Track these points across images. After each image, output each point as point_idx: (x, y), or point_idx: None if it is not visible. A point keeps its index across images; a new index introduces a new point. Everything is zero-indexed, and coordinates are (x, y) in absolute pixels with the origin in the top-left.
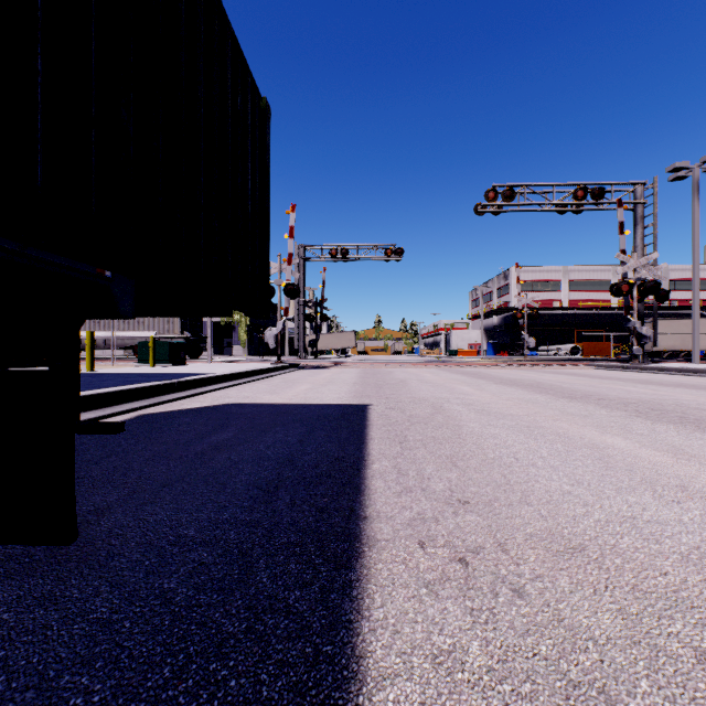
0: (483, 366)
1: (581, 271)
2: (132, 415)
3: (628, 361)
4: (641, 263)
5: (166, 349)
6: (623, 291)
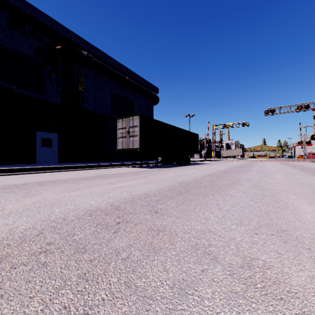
0: (267, 161)
1: None
2: None
3: None
4: None
5: None
6: (314, 137)
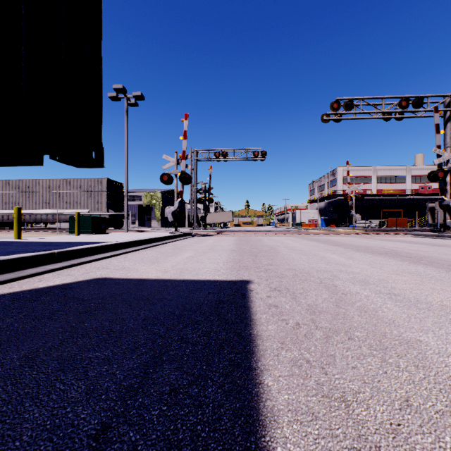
0: (328, 235)
1: (386, 170)
2: None
3: (439, 231)
4: None
5: (89, 221)
6: (439, 177)
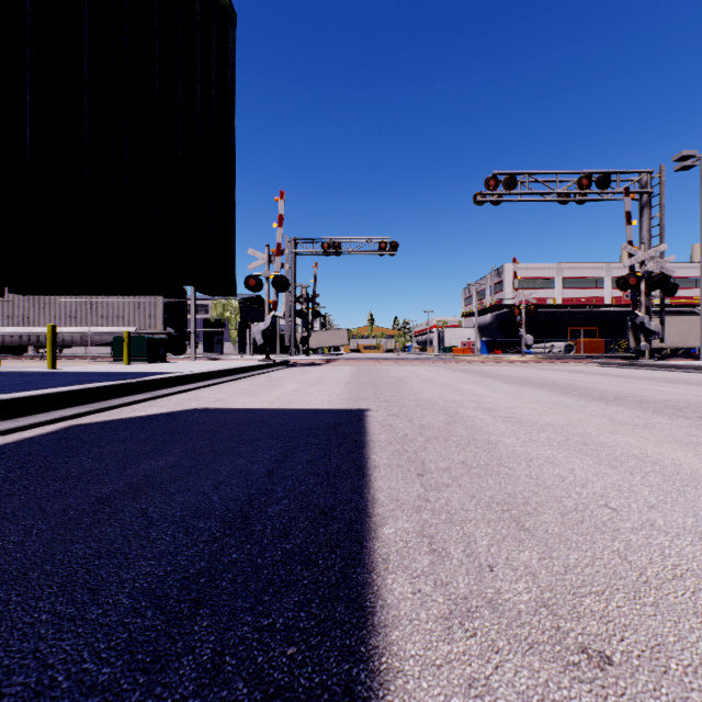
0: (483, 364)
1: (575, 269)
2: (58, 426)
3: (633, 358)
4: (649, 254)
5: (143, 345)
6: (631, 285)
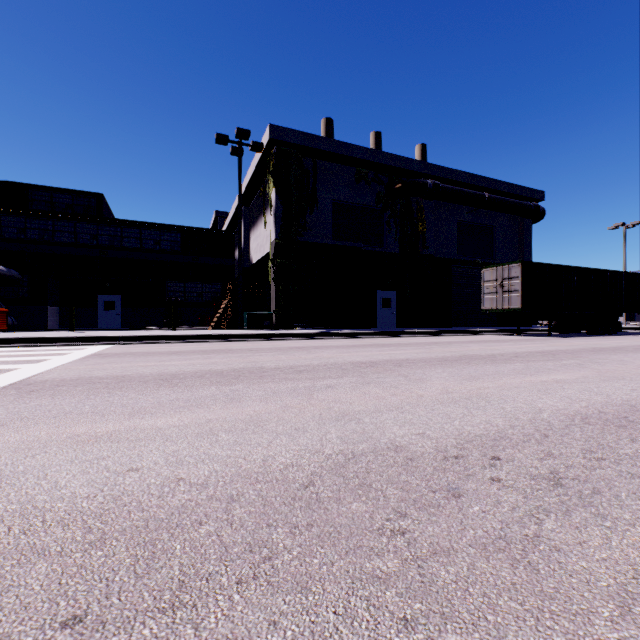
0: None
1: None
2: None
3: None
4: None
5: None
6: None
